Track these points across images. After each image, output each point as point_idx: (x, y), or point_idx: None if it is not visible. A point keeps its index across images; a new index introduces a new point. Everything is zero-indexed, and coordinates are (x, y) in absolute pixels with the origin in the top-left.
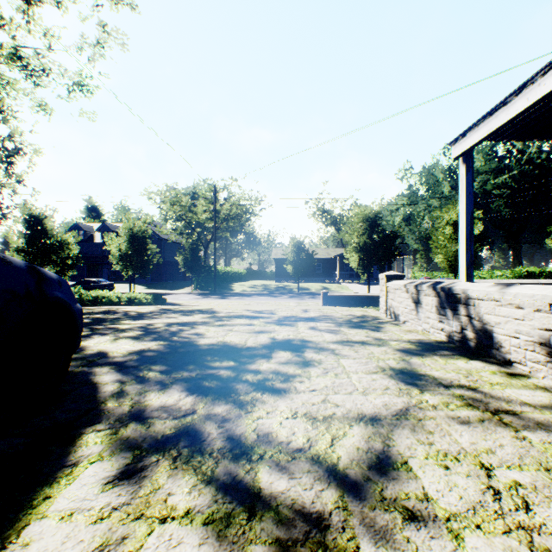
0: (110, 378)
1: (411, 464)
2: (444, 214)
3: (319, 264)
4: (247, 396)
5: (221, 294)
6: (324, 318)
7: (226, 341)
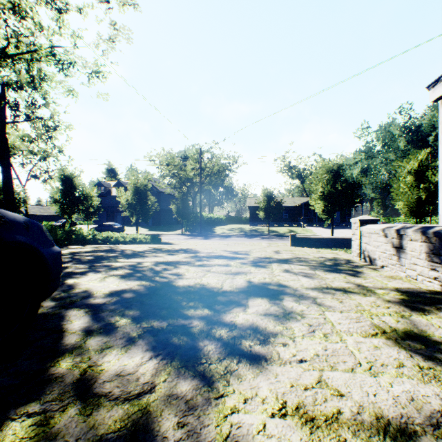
0: (81, 324)
1: None
2: (405, 164)
3: (286, 211)
4: (220, 364)
5: (205, 235)
6: (297, 260)
7: (203, 283)
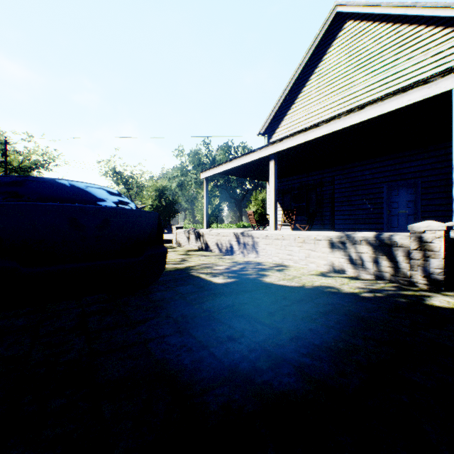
0: None
1: (189, 260)
2: (202, 191)
3: None
4: None
5: None
6: None
7: None
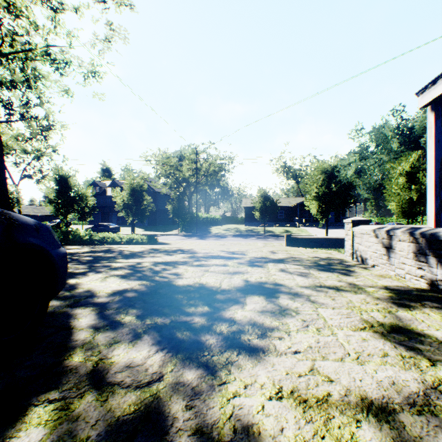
0: (87, 322)
1: None
2: (397, 165)
3: (281, 211)
4: (222, 356)
5: (201, 235)
6: (292, 260)
7: (202, 283)
